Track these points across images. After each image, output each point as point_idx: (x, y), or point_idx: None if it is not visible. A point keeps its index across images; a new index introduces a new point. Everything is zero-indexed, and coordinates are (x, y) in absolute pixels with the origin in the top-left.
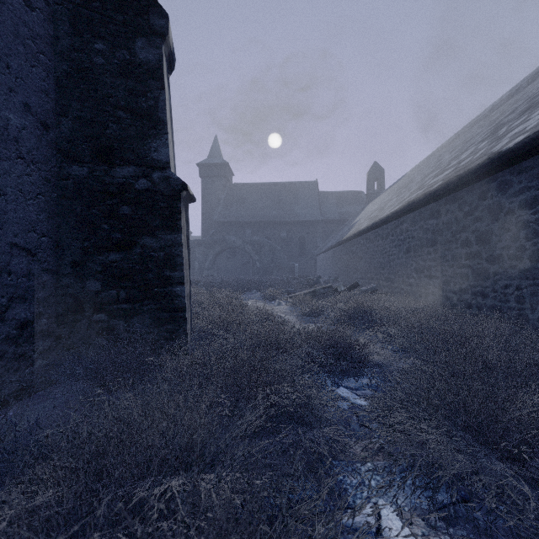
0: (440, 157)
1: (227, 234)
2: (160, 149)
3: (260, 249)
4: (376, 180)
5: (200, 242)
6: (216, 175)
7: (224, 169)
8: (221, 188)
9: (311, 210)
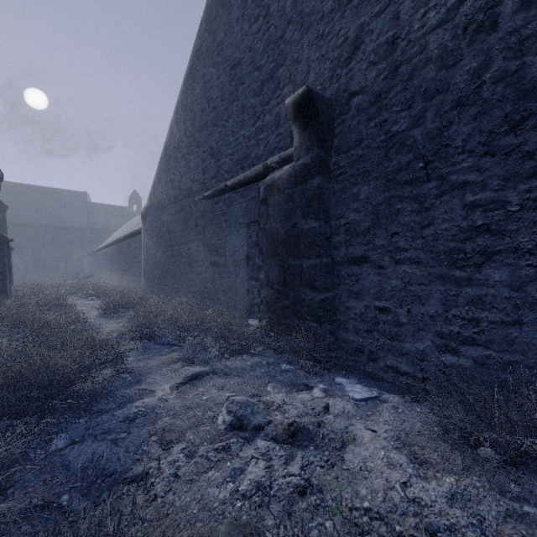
0: None
1: None
2: None
3: (22, 250)
4: (136, 204)
5: None
6: None
7: None
8: None
9: (79, 218)
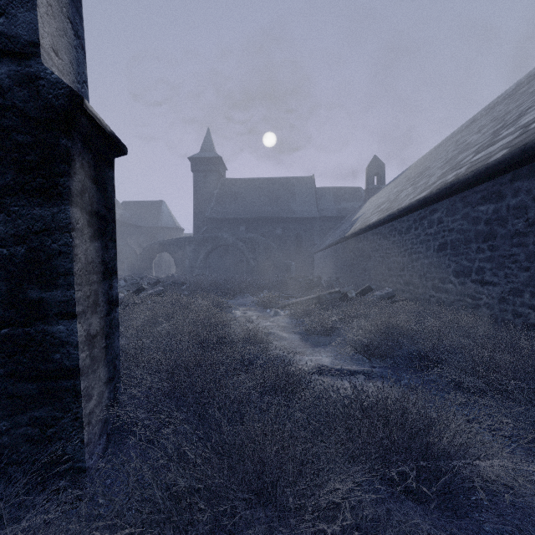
0: (460, 140)
1: (220, 231)
2: (13, 11)
3: (254, 247)
4: (376, 175)
5: (190, 239)
6: (208, 170)
7: (217, 163)
8: (213, 183)
9: (307, 207)
